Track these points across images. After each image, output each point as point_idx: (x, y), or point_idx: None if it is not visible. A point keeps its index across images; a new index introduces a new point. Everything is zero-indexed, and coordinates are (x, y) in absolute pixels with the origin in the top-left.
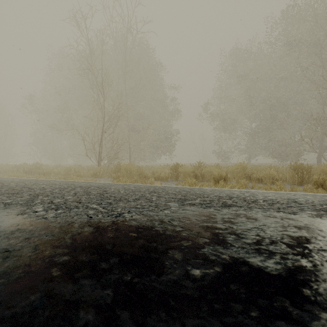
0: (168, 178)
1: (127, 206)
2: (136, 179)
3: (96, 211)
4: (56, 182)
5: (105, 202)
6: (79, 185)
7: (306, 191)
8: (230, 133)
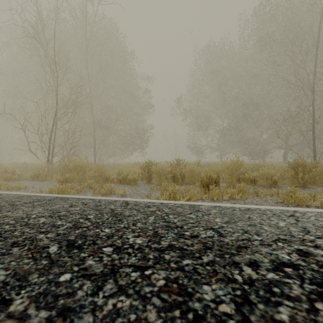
0: (137, 180)
1: None
2: (91, 183)
3: None
4: None
5: None
6: None
7: None
8: (203, 131)
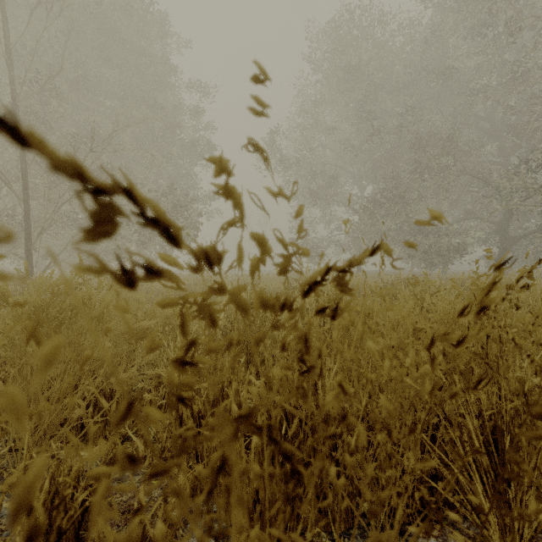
0: None
1: None
2: None
3: None
4: None
5: None
6: None
7: None
8: (324, 206)
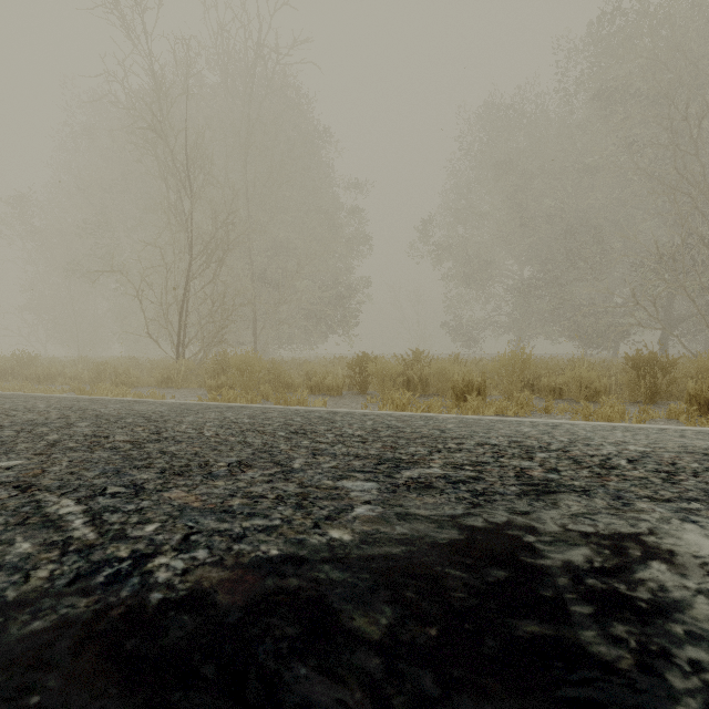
0: (343, 389)
1: (194, 505)
2: (265, 392)
3: (47, 543)
4: (42, 403)
5: (124, 481)
6: (98, 411)
7: (676, 420)
8: (477, 289)
